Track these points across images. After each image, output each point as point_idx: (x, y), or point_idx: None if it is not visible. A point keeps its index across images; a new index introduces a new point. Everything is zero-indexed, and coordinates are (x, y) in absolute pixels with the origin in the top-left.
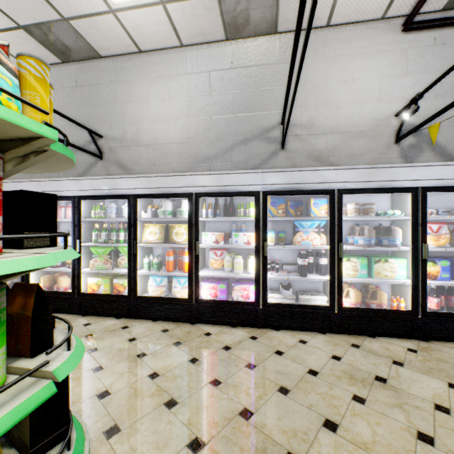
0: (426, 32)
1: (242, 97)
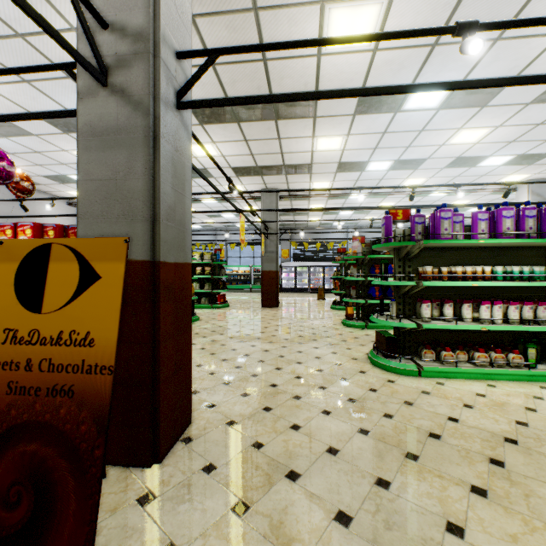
0: (74, 208)
1: (6, 209)
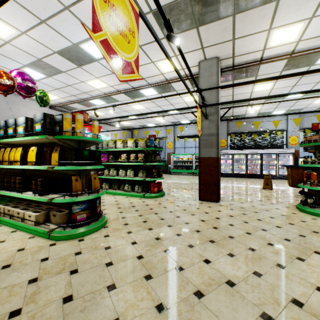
0: (55, 111)
1: None
